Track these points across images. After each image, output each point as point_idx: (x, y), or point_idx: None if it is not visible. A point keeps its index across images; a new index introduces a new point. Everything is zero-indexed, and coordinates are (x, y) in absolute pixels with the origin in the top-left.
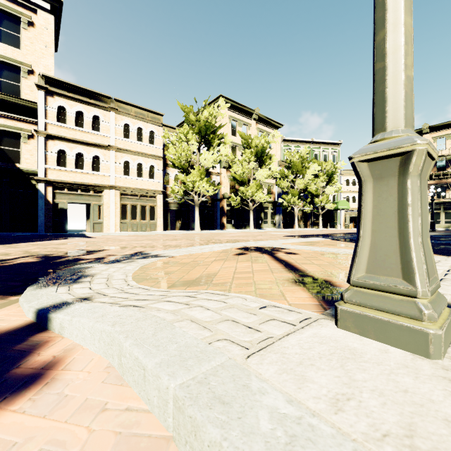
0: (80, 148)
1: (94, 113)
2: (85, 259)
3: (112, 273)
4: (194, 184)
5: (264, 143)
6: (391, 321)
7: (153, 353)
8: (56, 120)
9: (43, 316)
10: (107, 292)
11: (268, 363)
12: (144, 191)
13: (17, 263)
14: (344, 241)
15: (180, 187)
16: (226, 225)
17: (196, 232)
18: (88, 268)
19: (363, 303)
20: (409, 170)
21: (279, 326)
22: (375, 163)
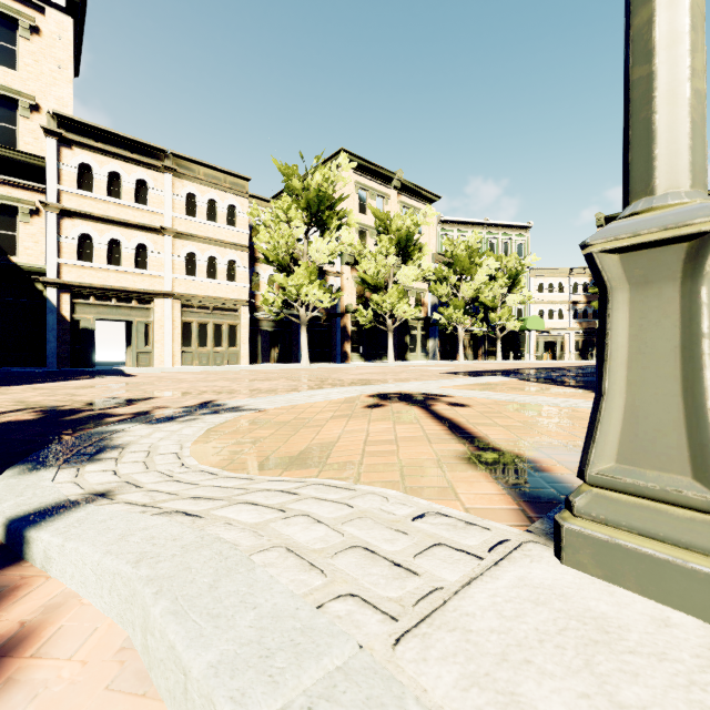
0: (116, 231)
1: (138, 176)
2: (117, 415)
3: (157, 441)
4: (300, 290)
5: (411, 225)
6: (672, 561)
7: (205, 636)
8: (75, 185)
9: (16, 534)
10: (143, 479)
11: (438, 658)
12: (219, 301)
13: (1, 422)
14: (540, 382)
15: (277, 295)
16: (351, 356)
17: (303, 367)
18: (118, 432)
19: (613, 520)
20: (704, 269)
21: (452, 561)
22: (634, 256)
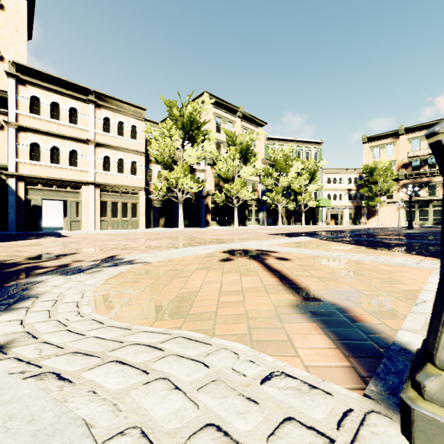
0: (56, 141)
1: (71, 105)
2: (44, 267)
3: (66, 291)
4: (178, 180)
5: (249, 140)
6: None
7: None
8: (28, 110)
9: None
10: (42, 329)
11: None
12: (125, 187)
13: None
14: (333, 241)
15: (163, 184)
16: (211, 223)
17: (180, 230)
18: (39, 282)
19: None
20: None
21: None
22: None
